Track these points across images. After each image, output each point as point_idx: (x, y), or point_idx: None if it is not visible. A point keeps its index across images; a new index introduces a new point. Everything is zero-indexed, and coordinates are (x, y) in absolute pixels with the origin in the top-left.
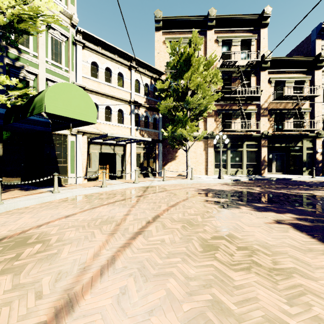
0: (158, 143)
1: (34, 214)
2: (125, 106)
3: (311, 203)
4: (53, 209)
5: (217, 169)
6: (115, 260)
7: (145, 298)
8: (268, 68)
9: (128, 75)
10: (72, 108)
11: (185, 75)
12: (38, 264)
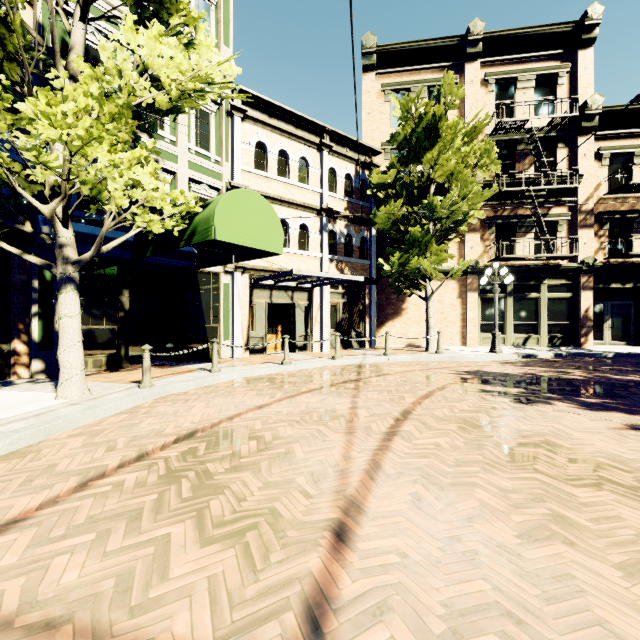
0: (368, 284)
1: (206, 403)
2: (312, 218)
3: None
4: (229, 396)
5: (486, 334)
6: (379, 465)
7: (452, 506)
8: (595, 129)
9: (317, 161)
10: (249, 231)
11: (426, 156)
12: (273, 463)
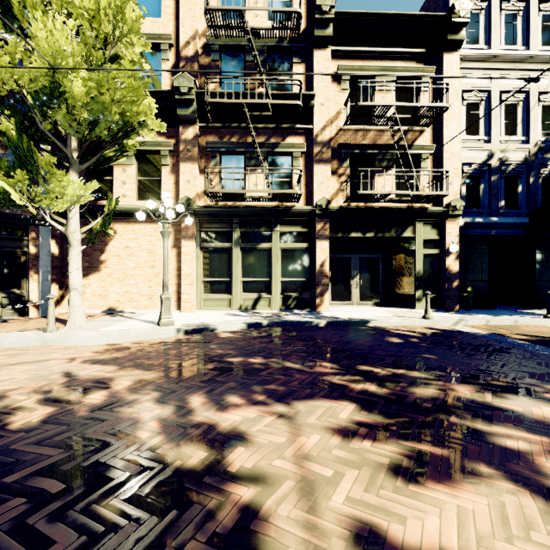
0: (37, 225)
1: None
2: None
3: None
4: None
5: (210, 294)
6: None
7: None
8: (335, 45)
9: None
10: None
11: (14, 3)
12: None
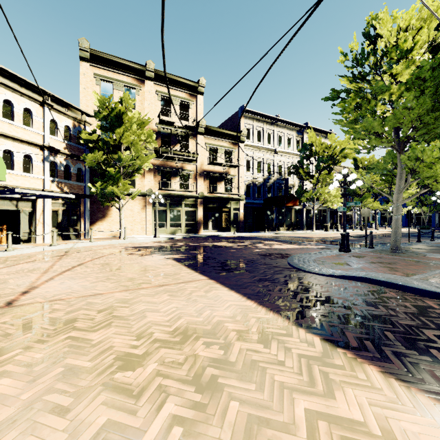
0: (84, 198)
1: None
2: (36, 151)
3: (203, 249)
4: None
5: None
6: (53, 279)
7: (75, 282)
8: (204, 134)
9: (40, 113)
10: None
11: (117, 130)
12: None
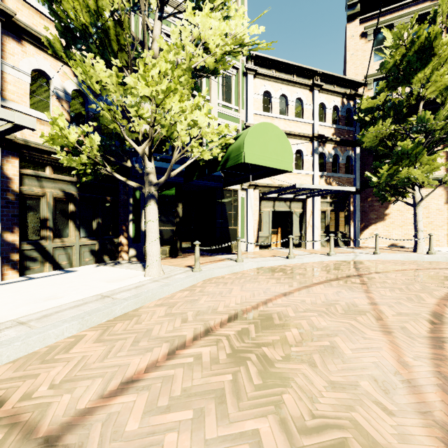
0: (353, 194)
1: (240, 287)
2: (305, 144)
3: None
4: (255, 282)
5: None
6: None
7: None
8: None
9: (309, 99)
10: (268, 154)
11: (417, 76)
12: (324, 357)
